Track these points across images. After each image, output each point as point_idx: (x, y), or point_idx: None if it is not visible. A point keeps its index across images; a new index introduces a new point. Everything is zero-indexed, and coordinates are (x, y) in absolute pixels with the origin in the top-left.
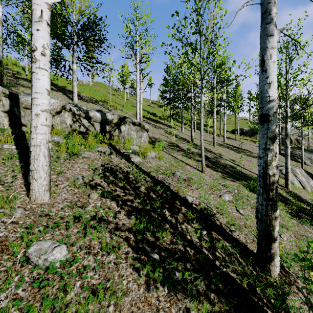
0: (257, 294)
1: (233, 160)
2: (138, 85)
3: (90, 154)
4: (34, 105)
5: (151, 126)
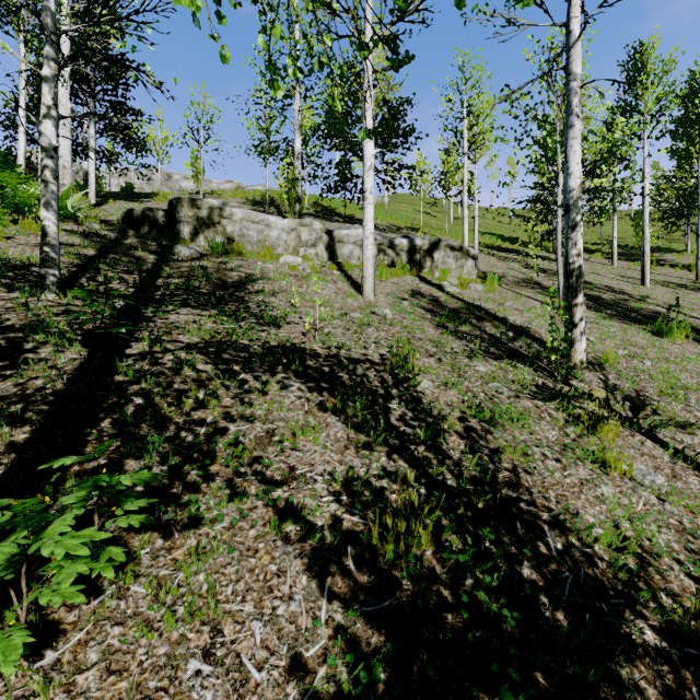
0: (539, 360)
1: (674, 306)
2: (465, 190)
3: (398, 280)
4: (365, 231)
5: (494, 259)
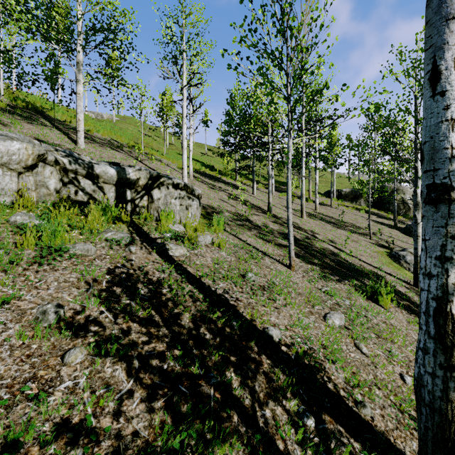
0: None
1: (332, 241)
2: (185, 122)
3: (87, 248)
4: None
5: (206, 186)
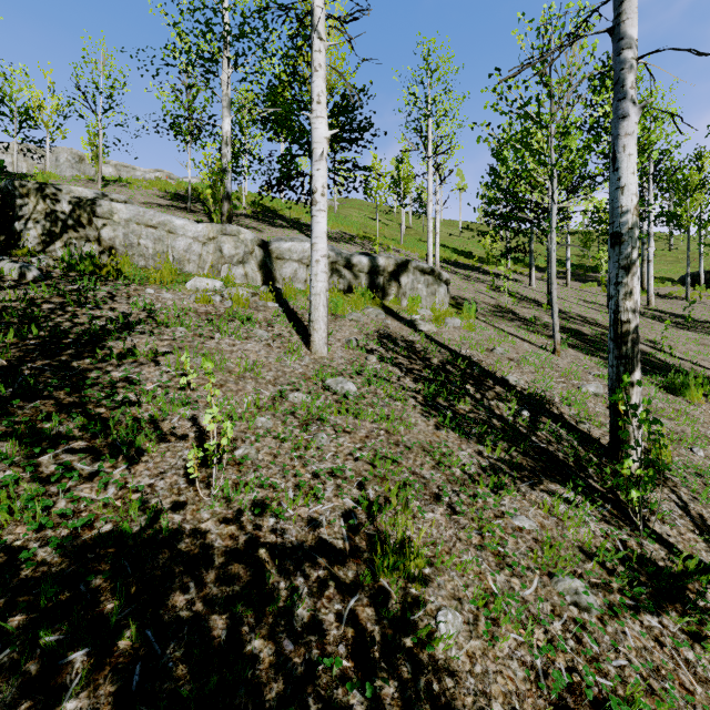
0: (585, 472)
1: (652, 342)
2: (430, 199)
3: (359, 316)
4: (314, 252)
5: (458, 278)
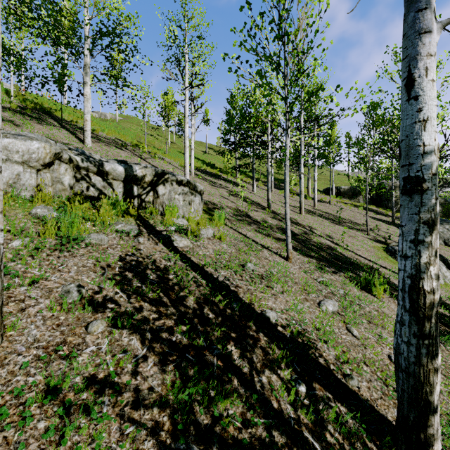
0: None
1: (329, 236)
2: (187, 121)
3: (101, 238)
4: None
5: (207, 184)
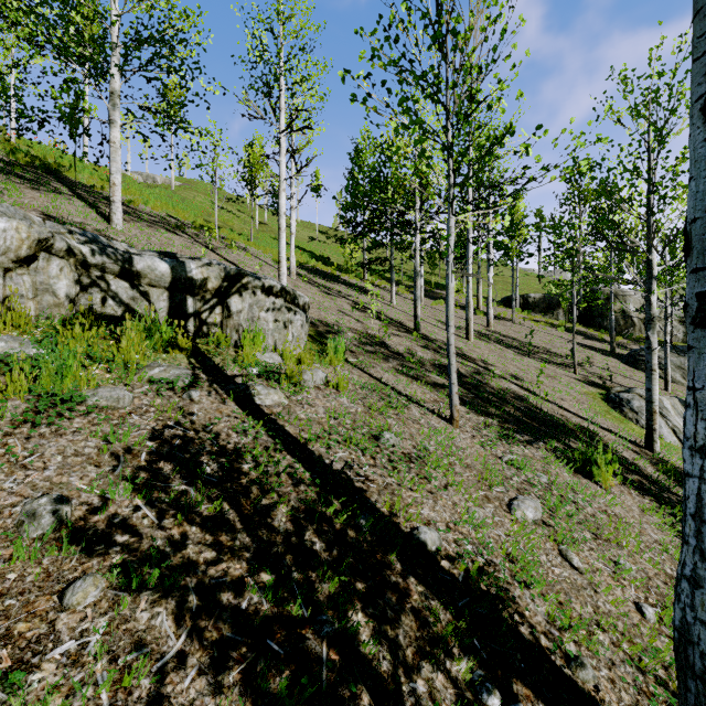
0: None
1: (516, 378)
2: (283, 188)
3: (117, 395)
4: None
5: (317, 290)
